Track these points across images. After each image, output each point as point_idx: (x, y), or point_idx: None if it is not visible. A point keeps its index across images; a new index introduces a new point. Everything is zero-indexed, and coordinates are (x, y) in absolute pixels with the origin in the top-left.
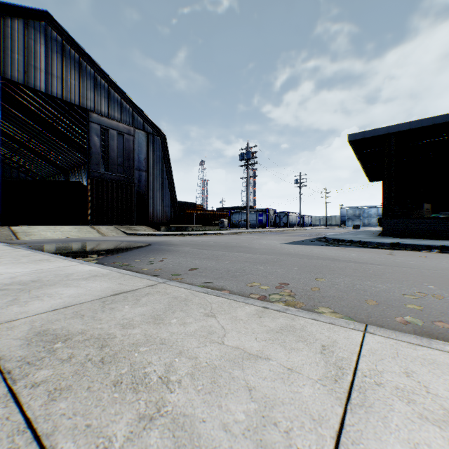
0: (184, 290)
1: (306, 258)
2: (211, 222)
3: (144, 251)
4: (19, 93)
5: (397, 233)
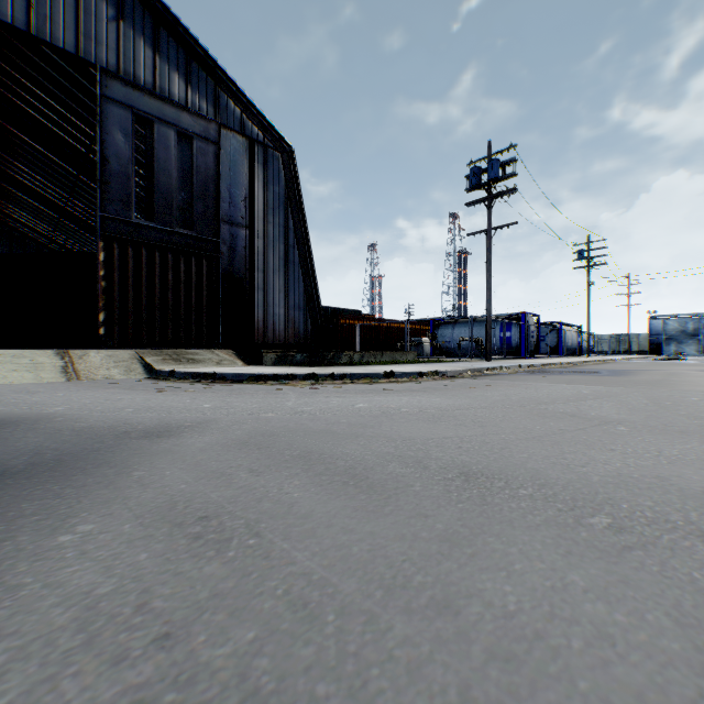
0: None
1: None
2: (392, 345)
3: None
4: (19, 94)
5: None
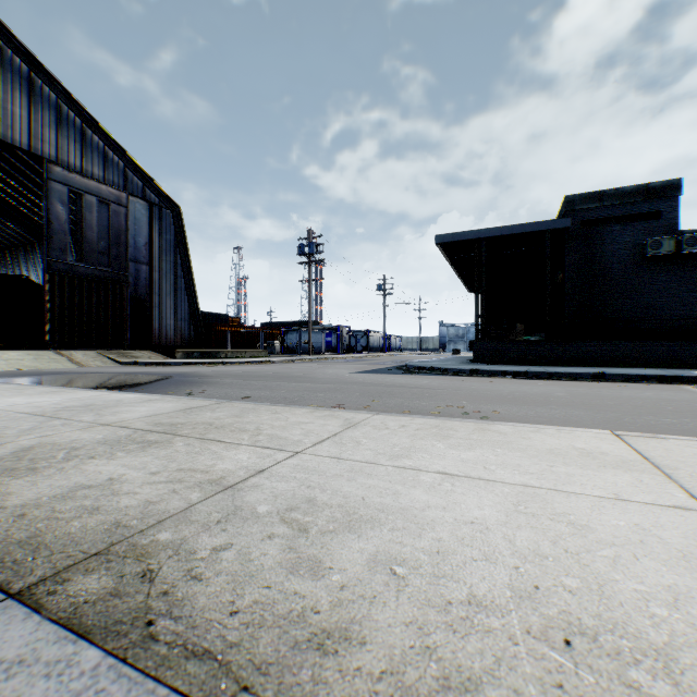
0: (250, 405)
1: (373, 386)
2: (254, 345)
3: (171, 384)
4: None
5: (488, 359)
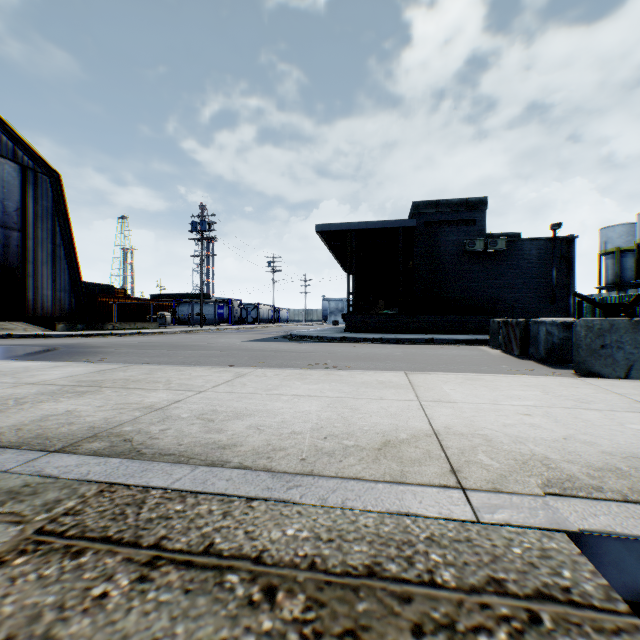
0: (156, 366)
1: (260, 351)
2: (144, 317)
3: (63, 354)
4: None
5: (357, 328)
